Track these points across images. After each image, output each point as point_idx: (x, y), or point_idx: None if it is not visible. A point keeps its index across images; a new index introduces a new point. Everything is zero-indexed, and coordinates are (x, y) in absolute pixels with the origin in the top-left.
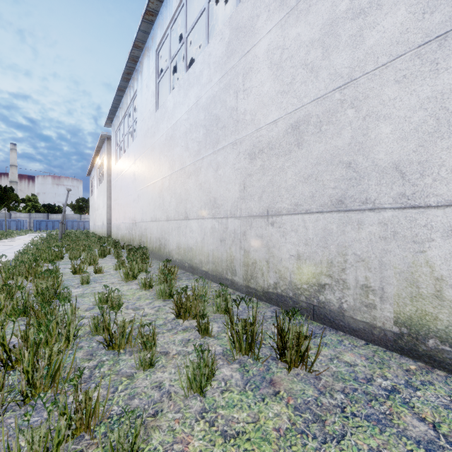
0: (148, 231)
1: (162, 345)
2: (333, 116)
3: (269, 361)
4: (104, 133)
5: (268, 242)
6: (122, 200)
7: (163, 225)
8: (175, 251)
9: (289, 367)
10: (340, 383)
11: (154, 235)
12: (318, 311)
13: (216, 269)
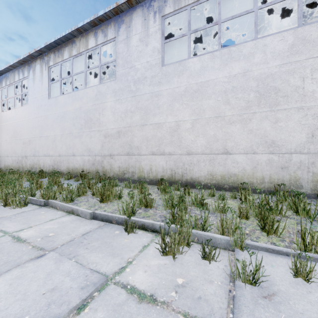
0: None
1: None
2: (33, 141)
3: None
4: None
5: (26, 162)
6: None
7: None
8: (3, 167)
9: None
10: None
11: None
12: None
13: (16, 170)
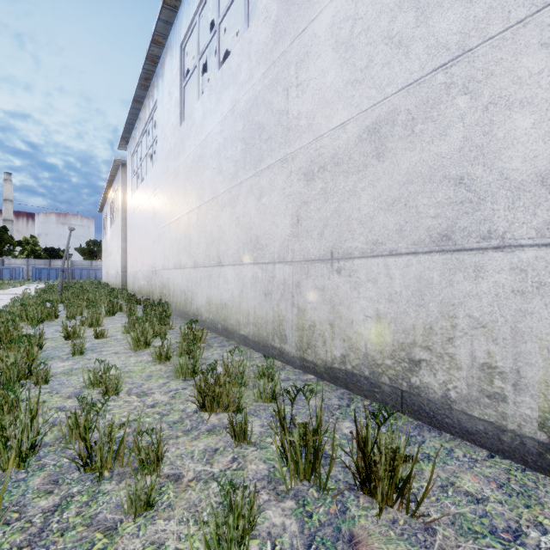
0: (171, 281)
1: (172, 460)
2: (434, 110)
3: (344, 494)
4: (118, 158)
5: (333, 297)
6: (139, 241)
7: (189, 274)
8: (205, 308)
9: (380, 510)
10: (470, 542)
11: (178, 287)
12: (409, 400)
13: (259, 333)
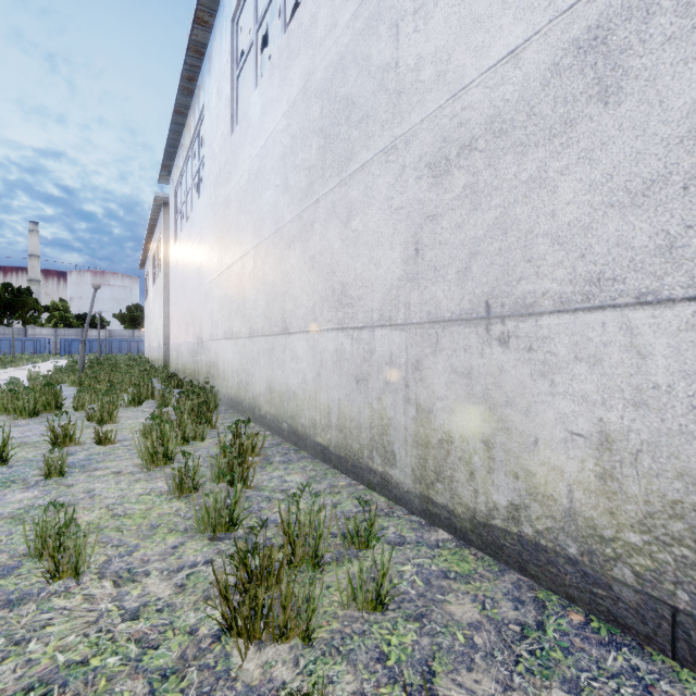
0: (220, 357)
1: None
2: None
3: None
4: (160, 195)
5: (490, 390)
6: (183, 303)
7: (244, 346)
8: (264, 398)
9: None
10: None
11: (229, 365)
12: None
13: (346, 444)
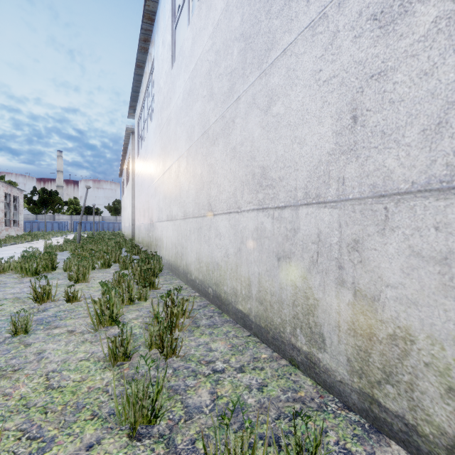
0: (164, 233)
1: None
2: None
3: None
4: (129, 127)
5: None
6: (142, 197)
7: (179, 225)
8: (194, 266)
9: None
10: None
11: (170, 239)
12: None
13: (266, 316)
